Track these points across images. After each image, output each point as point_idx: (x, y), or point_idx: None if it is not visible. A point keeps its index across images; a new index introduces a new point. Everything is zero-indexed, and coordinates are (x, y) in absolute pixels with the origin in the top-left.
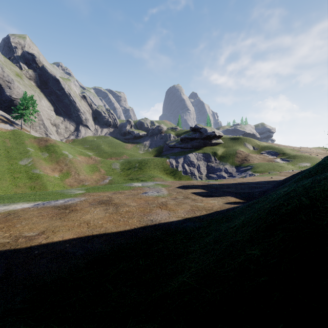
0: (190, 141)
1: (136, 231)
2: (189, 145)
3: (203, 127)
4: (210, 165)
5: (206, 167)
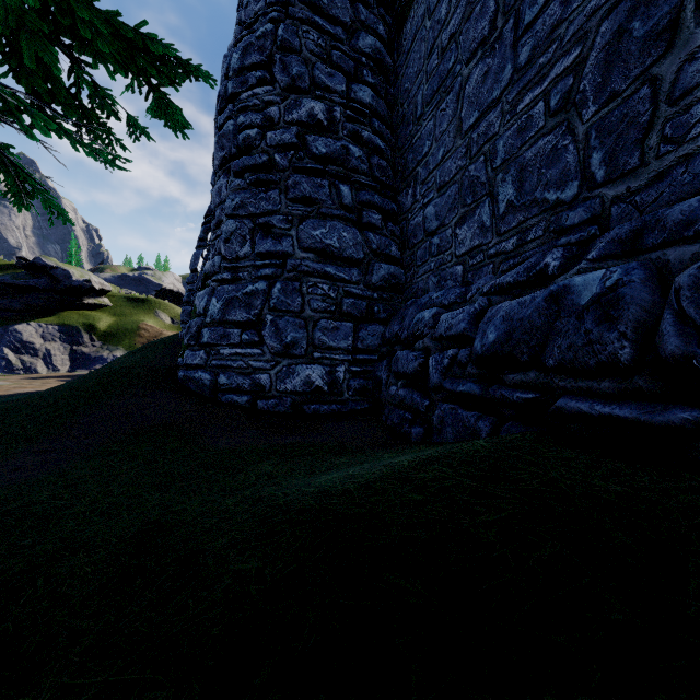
0: (22, 293)
1: (12, 394)
2: (19, 304)
3: (60, 266)
4: (79, 352)
5: (70, 356)
